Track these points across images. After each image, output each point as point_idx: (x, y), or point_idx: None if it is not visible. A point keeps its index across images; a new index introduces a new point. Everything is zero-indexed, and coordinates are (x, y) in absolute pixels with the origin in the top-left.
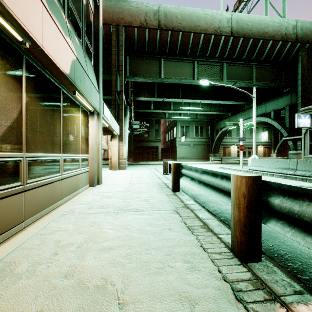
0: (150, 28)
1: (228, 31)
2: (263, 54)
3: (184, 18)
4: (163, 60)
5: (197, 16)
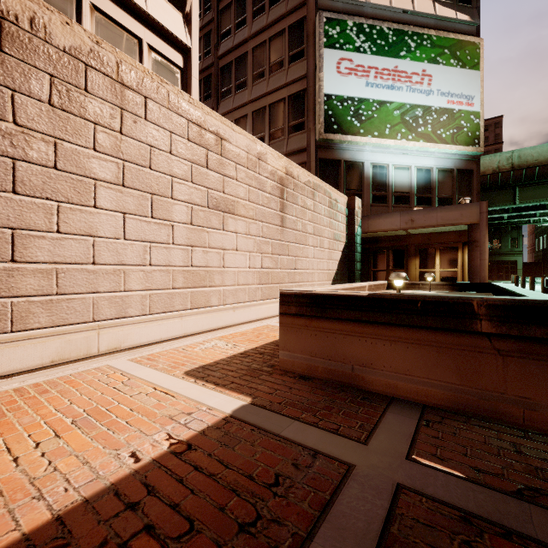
0: (503, 172)
1: None
2: None
3: (541, 154)
4: (518, 188)
5: None
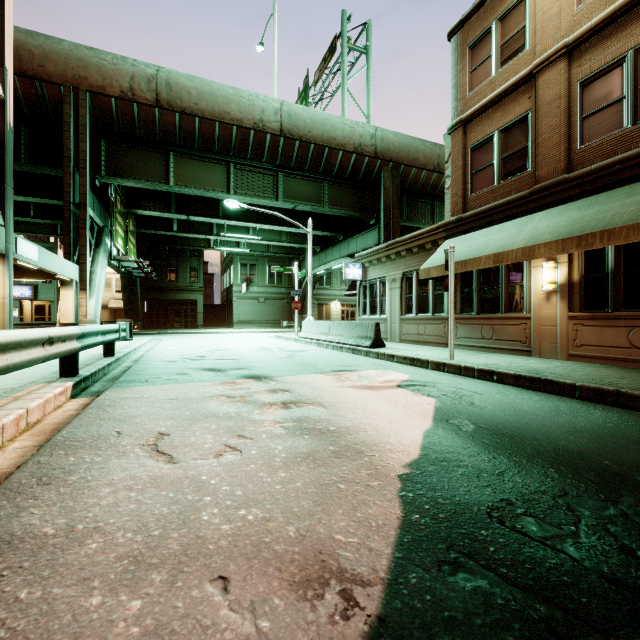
0: (141, 102)
1: (277, 128)
2: (335, 168)
3: (203, 96)
4: (173, 155)
5: (226, 97)
